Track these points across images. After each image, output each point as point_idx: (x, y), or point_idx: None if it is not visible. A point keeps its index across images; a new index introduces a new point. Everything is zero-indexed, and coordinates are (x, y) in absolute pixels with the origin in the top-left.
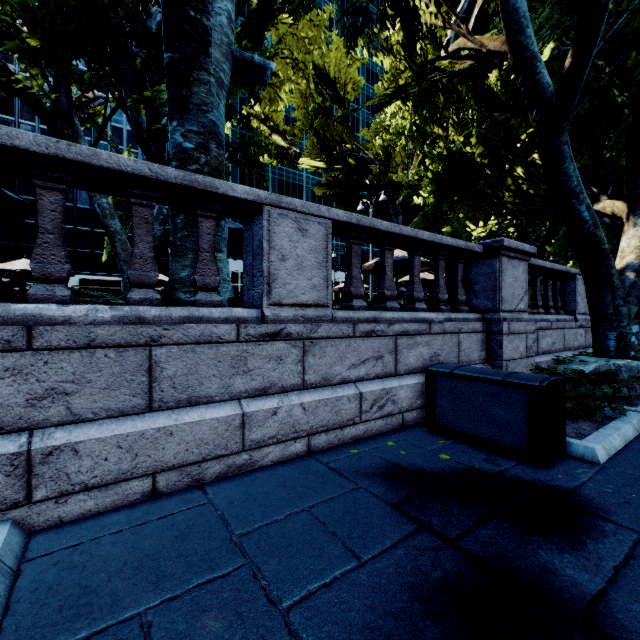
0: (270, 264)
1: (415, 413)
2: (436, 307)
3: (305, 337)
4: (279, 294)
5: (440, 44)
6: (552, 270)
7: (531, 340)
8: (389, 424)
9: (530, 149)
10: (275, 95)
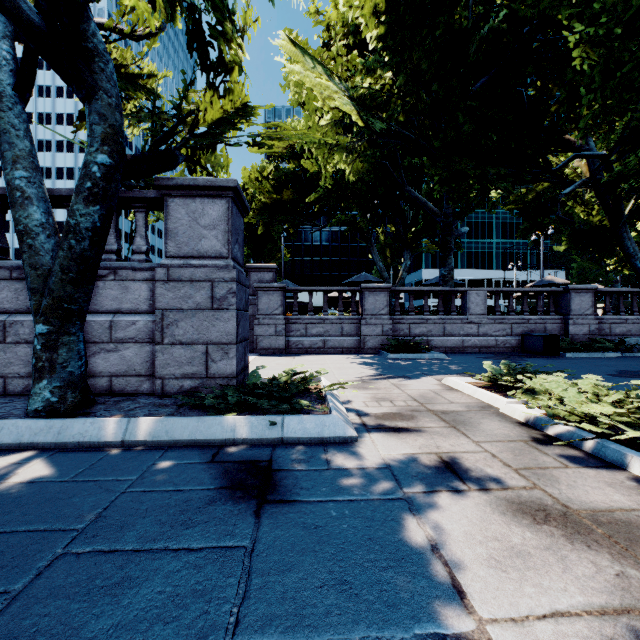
0: (469, 305)
1: (519, 349)
2: (536, 314)
3: (478, 323)
4: (471, 312)
5: (563, 174)
6: (630, 292)
7: (593, 328)
8: (507, 350)
9: (635, 216)
10: None
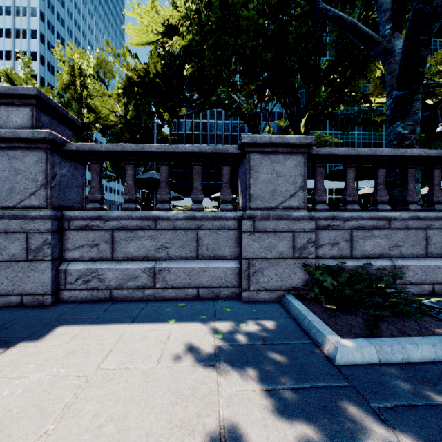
0: None
1: None
2: None
3: None
4: None
5: None
6: None
7: None
8: None
9: None
10: (374, 68)
